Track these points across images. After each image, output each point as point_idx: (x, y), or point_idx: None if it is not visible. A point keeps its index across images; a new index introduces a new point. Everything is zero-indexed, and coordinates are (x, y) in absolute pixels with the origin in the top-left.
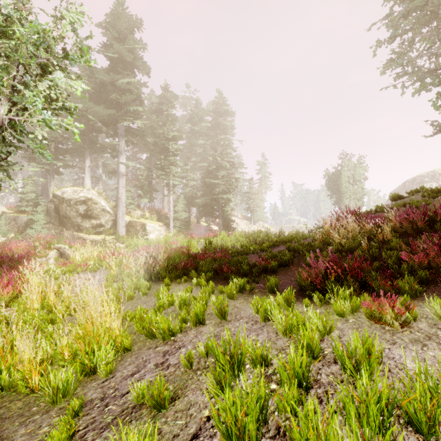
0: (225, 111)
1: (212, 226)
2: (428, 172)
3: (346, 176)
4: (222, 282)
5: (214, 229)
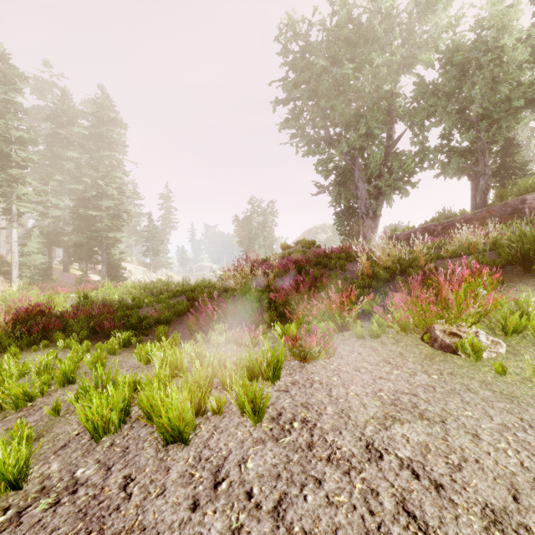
0: (112, 119)
1: (91, 275)
2: (321, 225)
3: (256, 221)
4: (102, 341)
5: (94, 280)
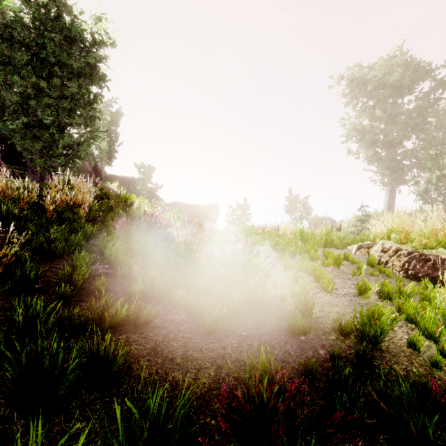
0: None
1: None
2: None
3: None
4: None
5: None
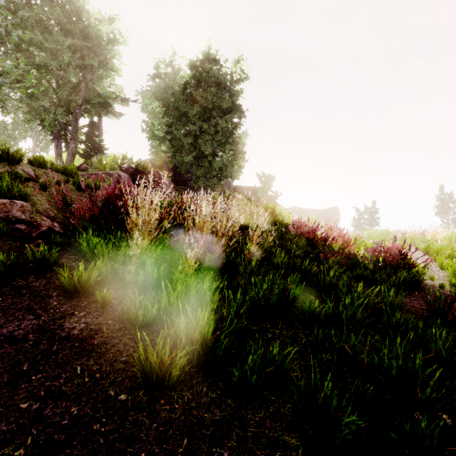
0: None
1: None
2: None
3: None
4: None
5: None
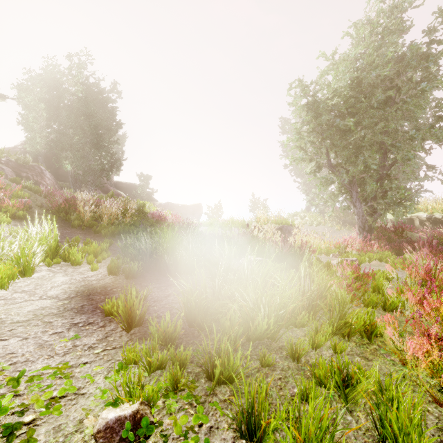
0: None
1: None
2: None
3: None
4: None
5: None
